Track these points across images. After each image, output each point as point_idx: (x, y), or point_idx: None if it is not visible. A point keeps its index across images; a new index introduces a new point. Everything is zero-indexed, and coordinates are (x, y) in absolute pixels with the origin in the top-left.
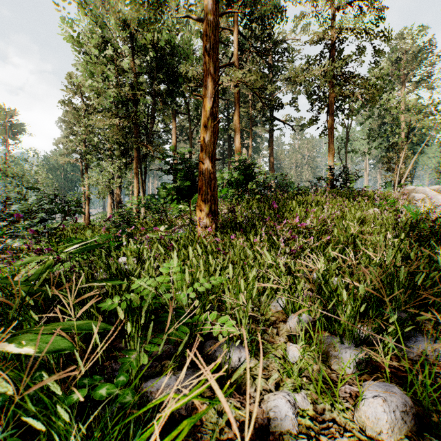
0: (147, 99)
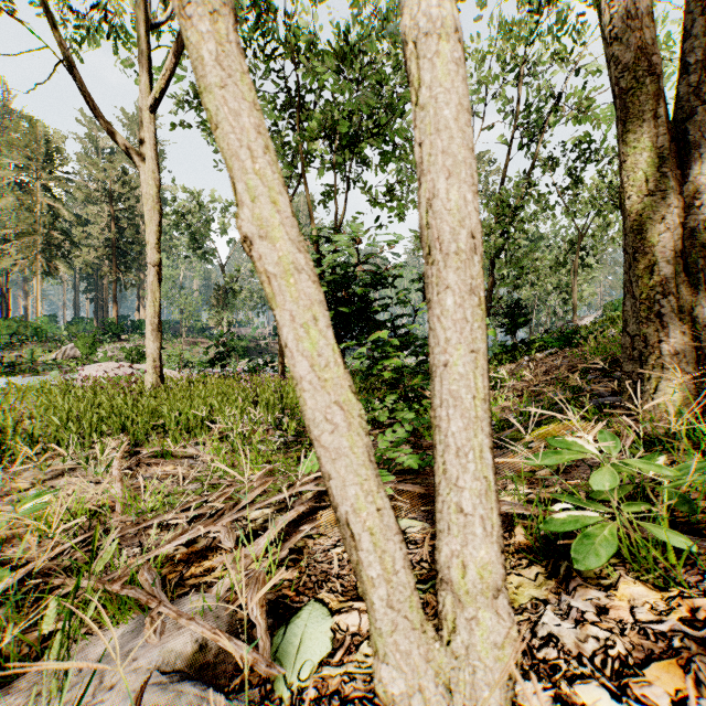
0: None
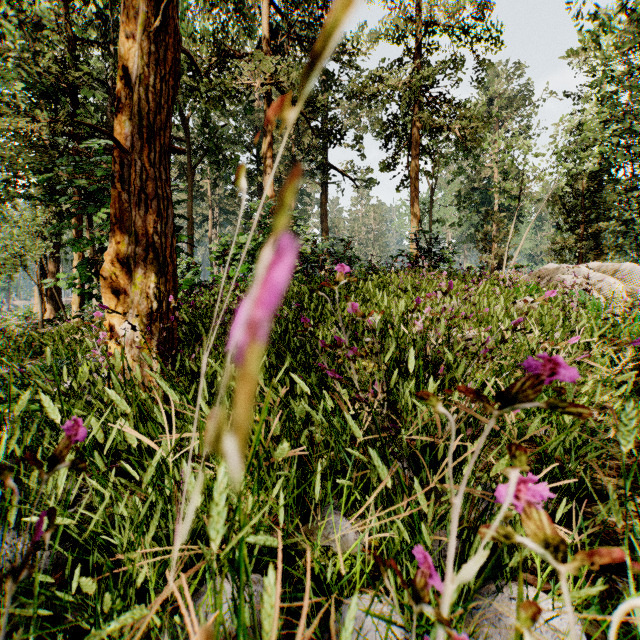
0: (95, 91)
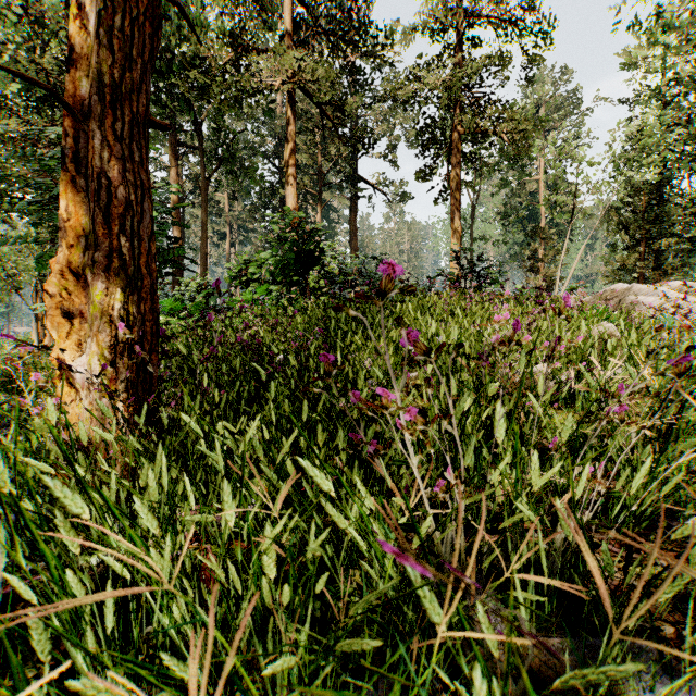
0: None
